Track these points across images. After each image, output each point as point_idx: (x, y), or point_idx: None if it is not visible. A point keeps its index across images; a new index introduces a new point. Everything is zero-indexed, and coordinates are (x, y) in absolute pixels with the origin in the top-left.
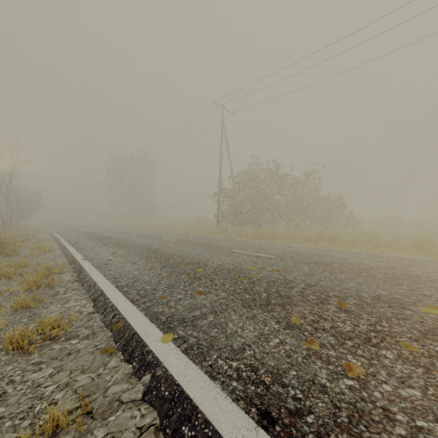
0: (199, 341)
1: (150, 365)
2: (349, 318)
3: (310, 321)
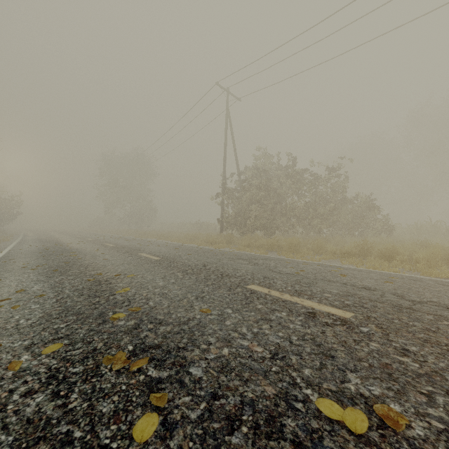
0: None
1: None
2: None
3: None
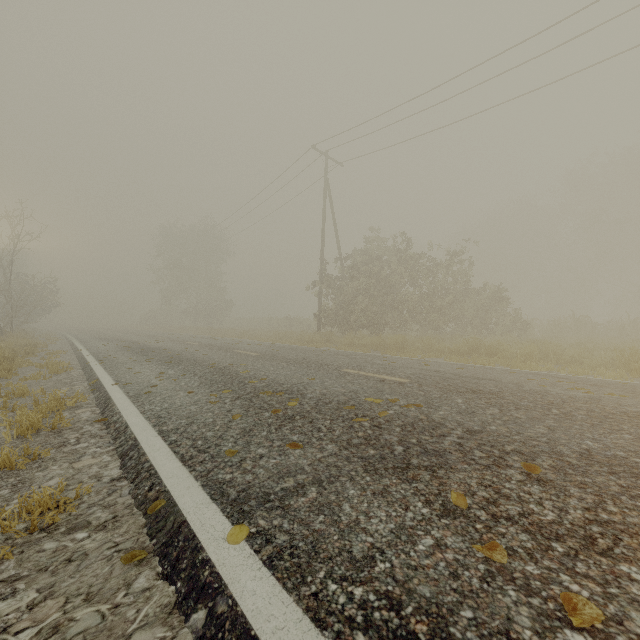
0: (293, 540)
1: (206, 591)
2: (548, 495)
3: (482, 502)
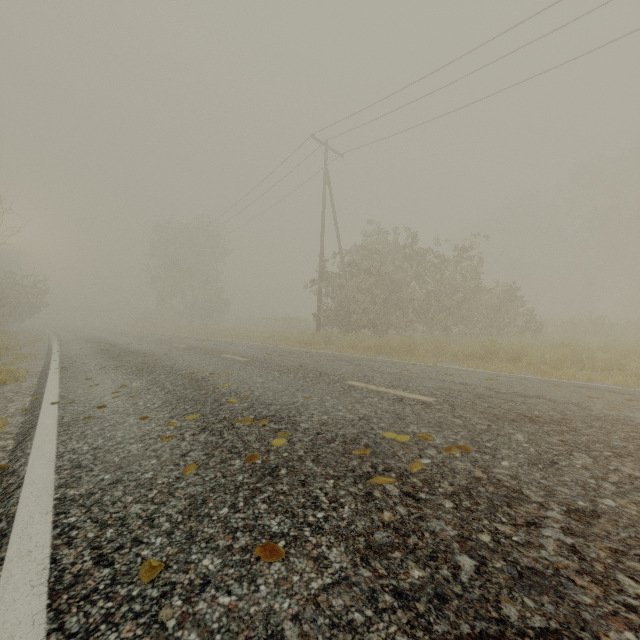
0: None
1: None
2: None
3: None
